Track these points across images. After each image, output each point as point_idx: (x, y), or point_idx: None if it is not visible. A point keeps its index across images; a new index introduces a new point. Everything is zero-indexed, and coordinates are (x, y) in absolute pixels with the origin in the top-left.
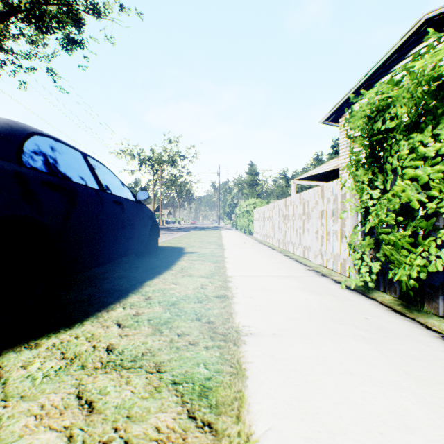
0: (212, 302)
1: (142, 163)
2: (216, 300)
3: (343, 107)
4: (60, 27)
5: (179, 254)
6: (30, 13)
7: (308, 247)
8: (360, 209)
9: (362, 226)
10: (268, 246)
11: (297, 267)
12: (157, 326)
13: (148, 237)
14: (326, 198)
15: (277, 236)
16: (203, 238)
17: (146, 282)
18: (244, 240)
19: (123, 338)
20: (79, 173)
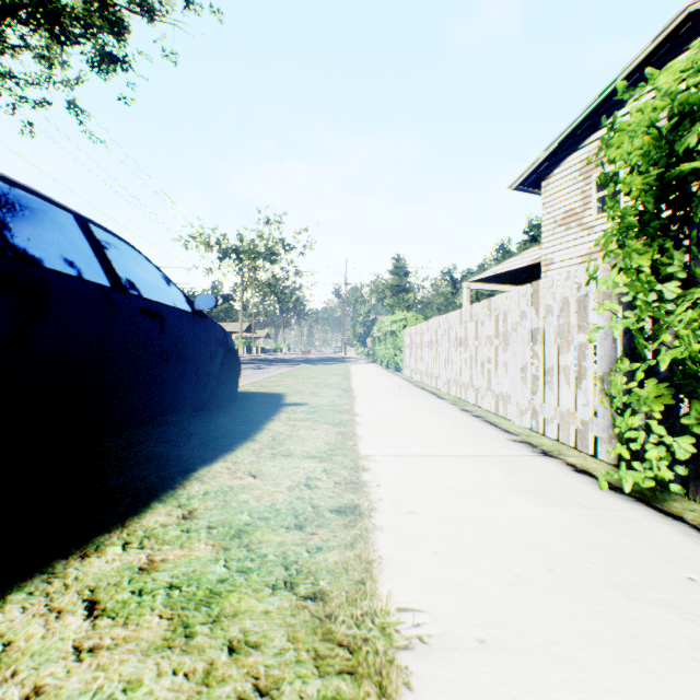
0: (327, 526)
1: (224, 256)
2: (336, 520)
3: (549, 162)
4: (87, 33)
5: (273, 408)
6: (39, 10)
7: (505, 395)
8: (637, 324)
9: (627, 358)
10: (430, 392)
11: (491, 435)
12: (183, 611)
13: (218, 377)
14: (543, 306)
15: (444, 374)
16: (319, 377)
17: (196, 471)
18: (388, 380)
19: (81, 664)
20: (64, 253)
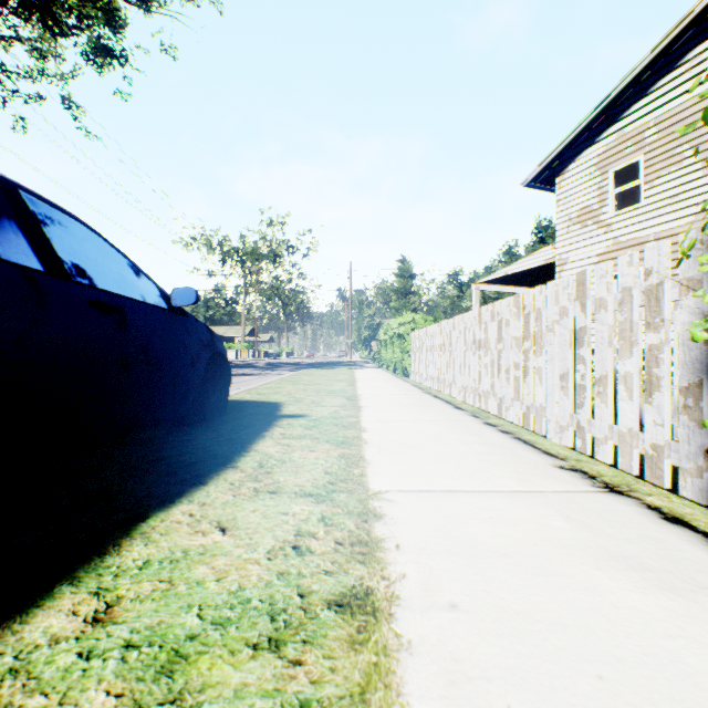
0: (320, 642)
1: (226, 258)
2: (336, 626)
3: (563, 157)
4: (81, 24)
5: (266, 421)
6: None
7: (539, 407)
8: None
9: None
10: (445, 401)
11: (532, 459)
12: None
13: (202, 386)
14: (591, 300)
15: (460, 380)
16: (322, 383)
17: (145, 520)
18: (396, 387)
19: None
20: None
